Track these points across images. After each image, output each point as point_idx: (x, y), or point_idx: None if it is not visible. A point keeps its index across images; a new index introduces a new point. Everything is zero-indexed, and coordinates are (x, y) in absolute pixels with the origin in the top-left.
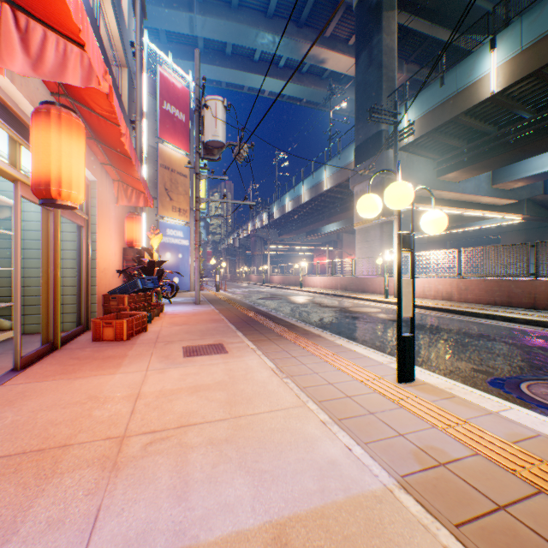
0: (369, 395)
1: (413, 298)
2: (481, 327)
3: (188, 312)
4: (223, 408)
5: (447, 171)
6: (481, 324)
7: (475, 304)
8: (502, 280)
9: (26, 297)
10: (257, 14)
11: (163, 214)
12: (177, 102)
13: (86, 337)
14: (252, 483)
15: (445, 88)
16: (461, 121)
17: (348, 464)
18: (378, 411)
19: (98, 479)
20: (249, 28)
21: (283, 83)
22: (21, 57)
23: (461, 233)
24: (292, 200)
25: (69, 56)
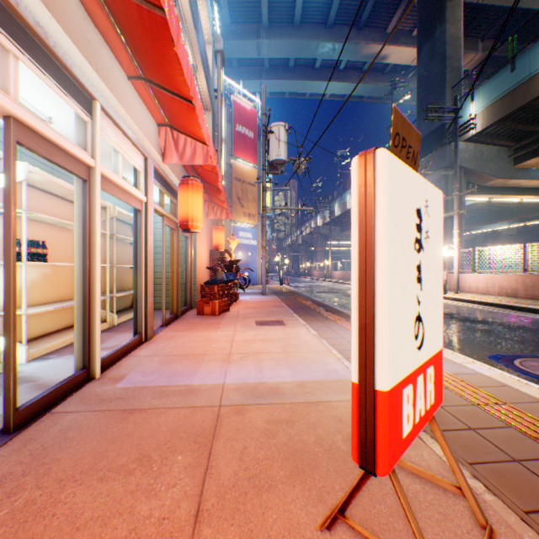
0: None
1: None
2: (530, 321)
3: (257, 300)
4: (280, 348)
5: (524, 158)
6: (533, 319)
7: None
8: None
9: (155, 285)
10: (317, 27)
11: (236, 219)
12: (247, 123)
13: (192, 313)
14: (292, 371)
15: (516, 73)
16: (537, 105)
17: (343, 371)
18: None
19: (222, 364)
20: (310, 42)
21: (344, 84)
22: (175, 154)
23: None
24: None
25: (197, 149)
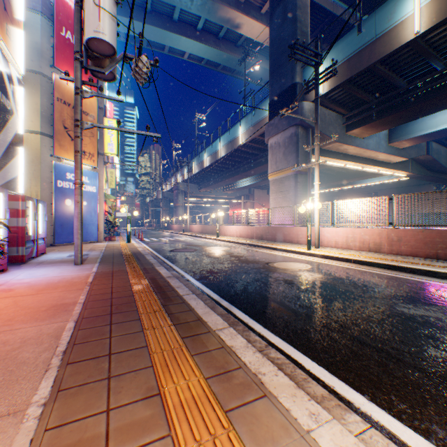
0: None
1: None
2: None
3: (37, 285)
4: None
5: (356, 126)
6: None
7: (412, 257)
8: None
9: None
10: None
11: (62, 155)
12: None
13: None
14: None
15: (363, 35)
16: (378, 69)
17: None
18: None
19: None
20: None
21: (202, 45)
22: None
23: (347, 190)
24: (210, 156)
25: None
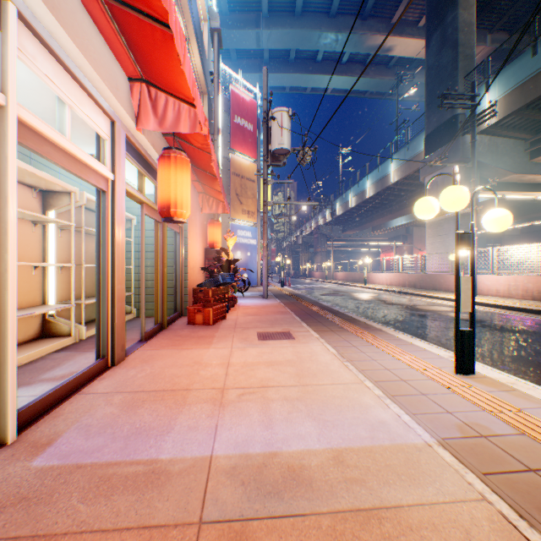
0: (423, 381)
1: (472, 294)
2: None
3: (258, 305)
4: (293, 378)
5: None
6: None
7: None
8: None
9: (140, 289)
10: (319, 17)
11: (234, 217)
12: (246, 114)
13: (182, 321)
14: (317, 426)
15: (538, 58)
16: None
17: (396, 425)
18: (429, 393)
19: (212, 409)
20: (312, 32)
21: (346, 78)
22: (152, 119)
23: None
24: (355, 196)
25: (182, 113)
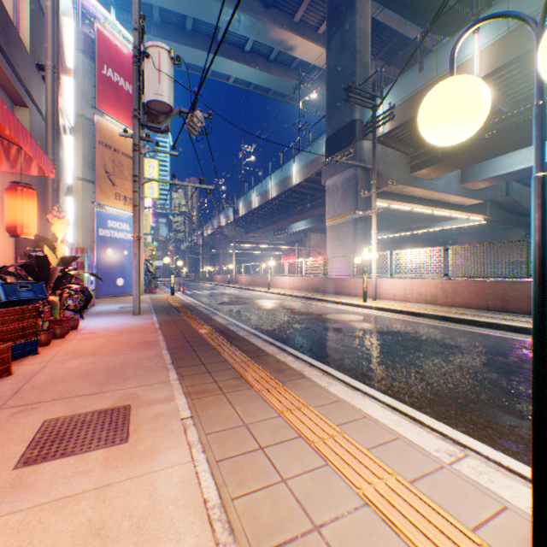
0: None
1: None
2: (494, 342)
3: (115, 329)
4: None
5: (421, 167)
6: (490, 337)
7: (465, 308)
8: (496, 282)
9: None
10: None
11: (103, 202)
12: (122, 69)
13: None
14: None
15: (424, 74)
16: None
17: None
18: None
19: None
20: (211, 1)
21: (250, 69)
22: None
23: (422, 234)
24: (259, 196)
25: None
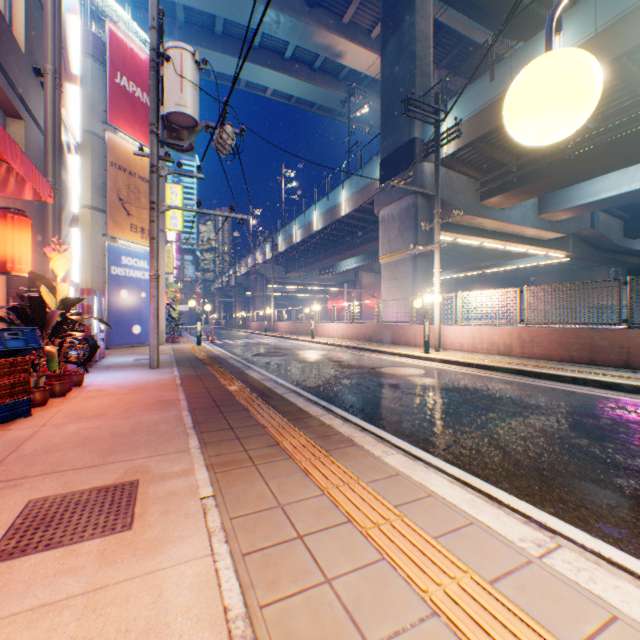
0: None
1: None
2: (582, 400)
3: (127, 386)
4: None
5: (492, 194)
6: (577, 395)
7: (545, 361)
8: (582, 329)
9: None
10: None
11: (116, 234)
12: (139, 77)
13: None
14: None
15: (496, 84)
16: None
17: None
18: None
19: None
20: None
21: (291, 80)
22: None
23: (493, 274)
24: (302, 228)
25: None
